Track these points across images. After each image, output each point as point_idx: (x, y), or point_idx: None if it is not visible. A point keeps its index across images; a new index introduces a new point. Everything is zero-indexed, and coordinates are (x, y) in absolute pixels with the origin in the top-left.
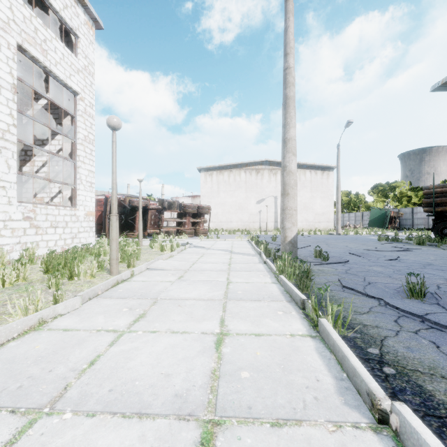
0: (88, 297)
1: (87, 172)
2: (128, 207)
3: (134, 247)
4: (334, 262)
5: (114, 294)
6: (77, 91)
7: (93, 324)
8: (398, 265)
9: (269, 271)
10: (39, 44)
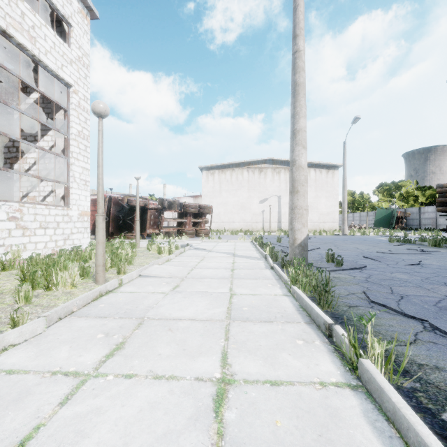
0: (57, 316)
1: (81, 170)
2: (126, 207)
3: (128, 250)
4: (350, 268)
5: (93, 311)
6: (70, 83)
7: (50, 361)
8: (423, 271)
9: (278, 279)
10: (26, 30)
